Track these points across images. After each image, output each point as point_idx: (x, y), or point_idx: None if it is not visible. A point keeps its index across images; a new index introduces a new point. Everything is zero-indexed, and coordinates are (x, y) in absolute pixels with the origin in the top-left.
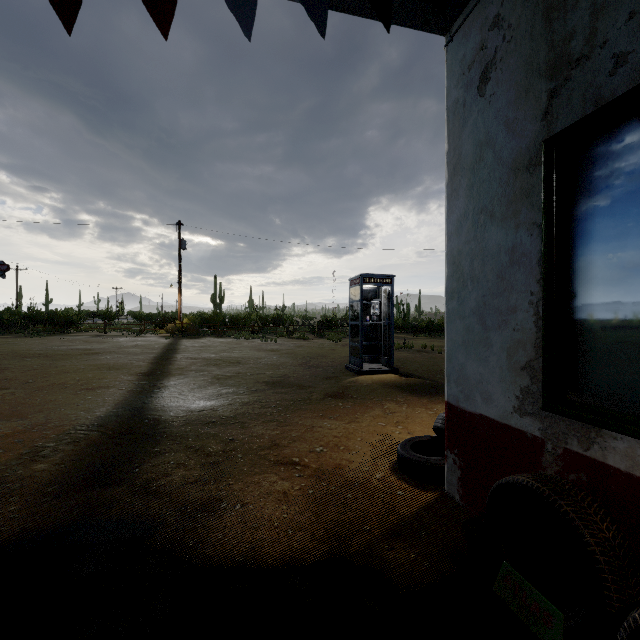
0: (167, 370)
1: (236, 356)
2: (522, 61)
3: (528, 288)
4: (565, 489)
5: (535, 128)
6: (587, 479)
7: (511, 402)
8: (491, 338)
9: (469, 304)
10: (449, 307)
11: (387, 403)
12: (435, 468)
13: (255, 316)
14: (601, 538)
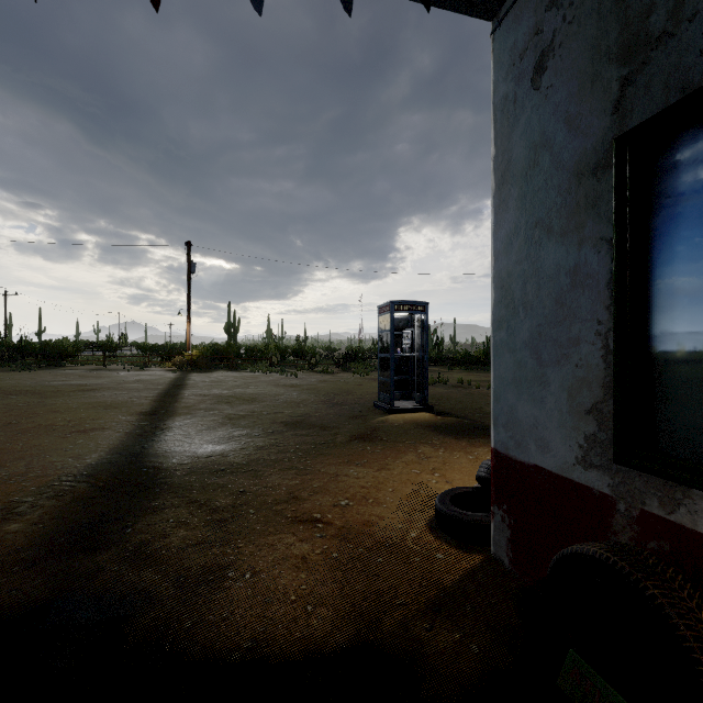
0: (172, 409)
1: (251, 392)
2: (587, 45)
3: (595, 316)
4: (649, 565)
5: (603, 124)
6: (671, 549)
7: (573, 452)
8: (548, 375)
9: (521, 335)
10: (496, 338)
11: (421, 446)
12: (480, 526)
13: (273, 347)
14: (700, 631)
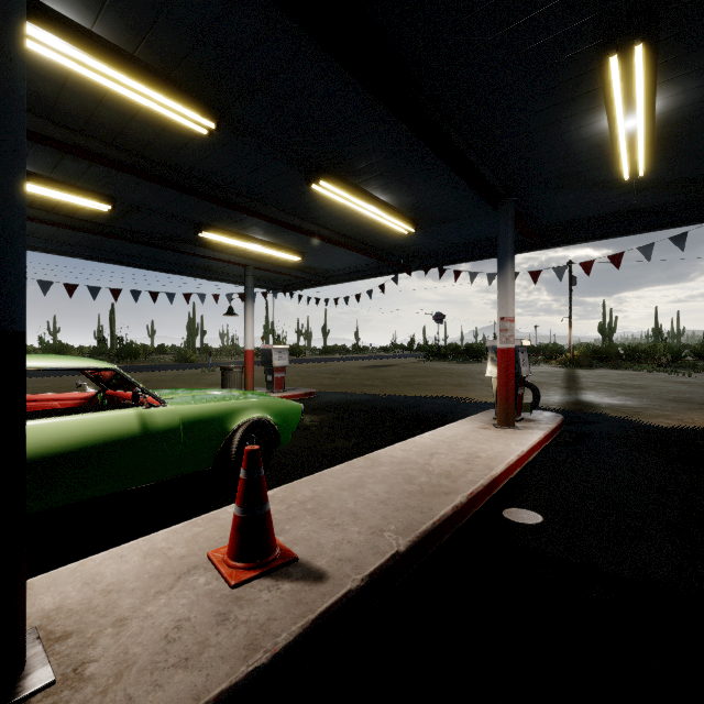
0: (579, 387)
1: (637, 383)
2: None
3: None
4: None
5: None
6: None
7: None
8: None
9: None
10: None
11: None
12: None
13: (661, 348)
14: None
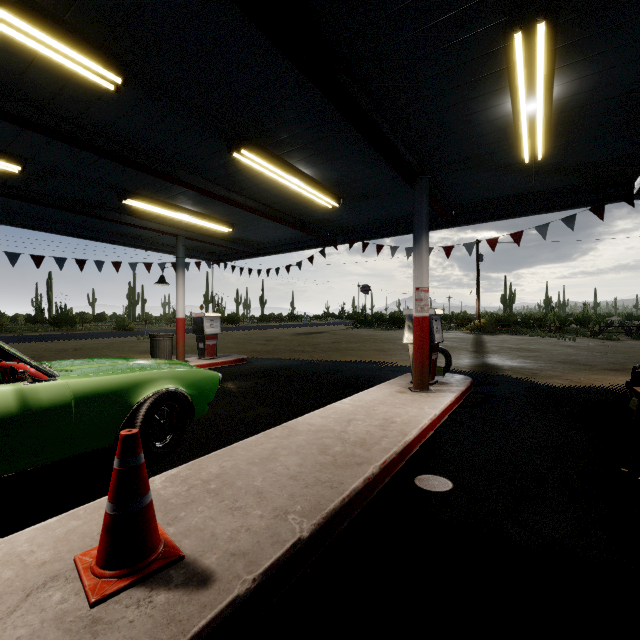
0: (485, 351)
1: (533, 347)
2: None
3: None
4: None
5: None
6: None
7: None
8: None
9: None
10: None
11: None
12: None
13: (551, 316)
14: None
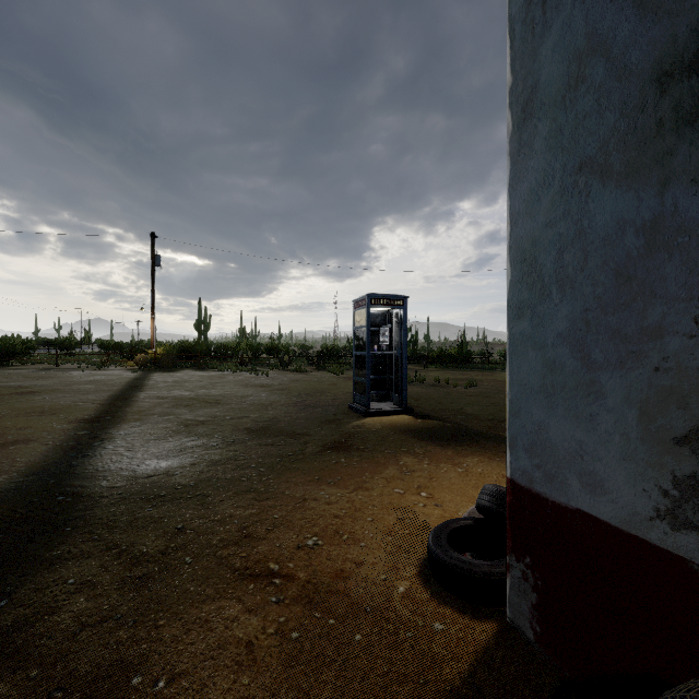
0: (121, 414)
1: (216, 394)
2: None
3: (694, 292)
4: None
5: None
6: None
7: (650, 499)
8: (602, 382)
9: (554, 325)
10: (514, 330)
11: (403, 457)
12: (491, 582)
13: (245, 345)
14: None
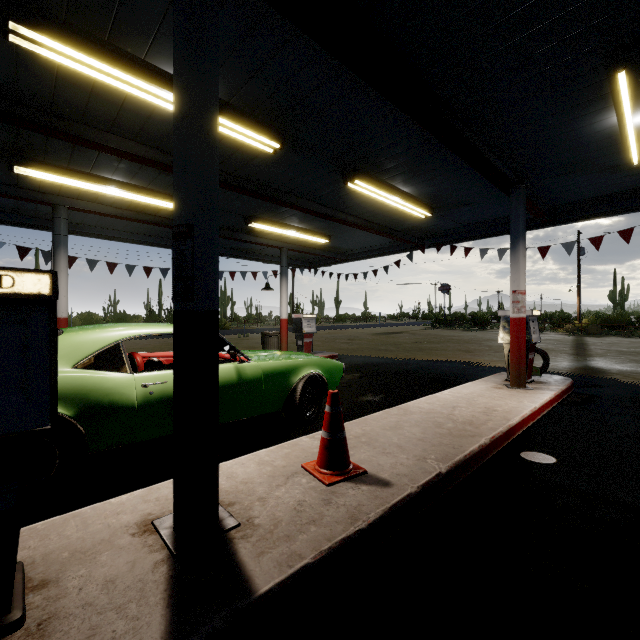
0: (588, 354)
1: None
2: None
3: None
4: None
5: None
6: None
7: None
8: None
9: None
10: None
11: None
12: None
13: None
14: None
